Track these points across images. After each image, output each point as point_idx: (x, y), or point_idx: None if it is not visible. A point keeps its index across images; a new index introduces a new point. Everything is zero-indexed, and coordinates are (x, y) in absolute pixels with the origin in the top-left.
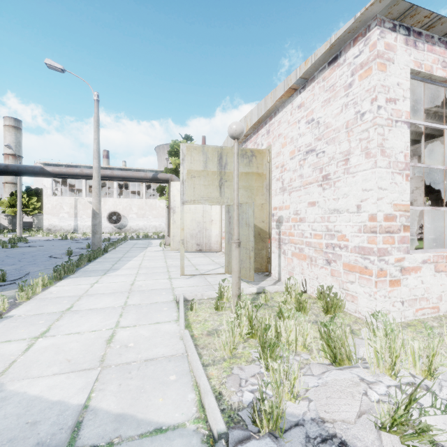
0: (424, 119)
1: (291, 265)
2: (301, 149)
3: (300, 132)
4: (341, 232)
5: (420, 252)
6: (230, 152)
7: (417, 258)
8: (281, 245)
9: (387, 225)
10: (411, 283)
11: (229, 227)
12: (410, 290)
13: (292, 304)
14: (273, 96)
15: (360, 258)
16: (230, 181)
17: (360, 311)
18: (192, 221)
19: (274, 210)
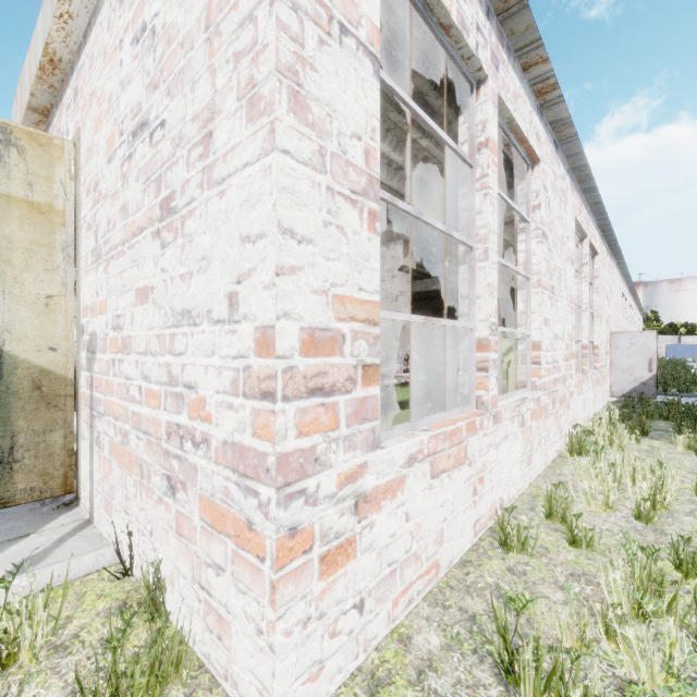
0: (412, 166)
1: (109, 481)
2: (124, 125)
3: (123, 74)
4: (197, 388)
5: (403, 432)
6: None
7: (396, 454)
8: (94, 418)
9: (316, 368)
10: (383, 531)
11: None
12: (380, 554)
13: (0, 691)
14: None
15: (237, 488)
16: None
17: (235, 680)
18: None
19: (83, 316)
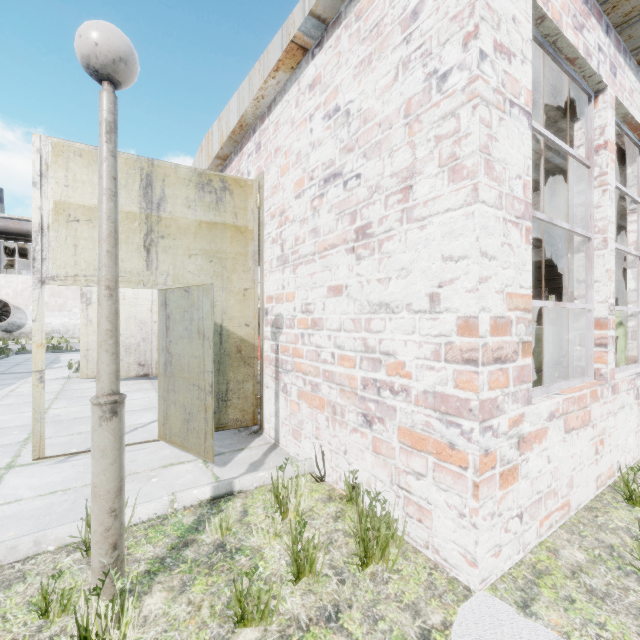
0: None
1: (297, 417)
2: (315, 174)
3: (314, 139)
4: (396, 355)
5: (540, 394)
6: (173, 175)
7: (542, 410)
8: (280, 374)
9: (497, 344)
10: (534, 467)
11: (166, 338)
12: (532, 483)
13: (287, 530)
14: (263, 65)
15: (438, 422)
16: (172, 238)
17: (437, 548)
18: (129, 319)
19: (267, 302)
